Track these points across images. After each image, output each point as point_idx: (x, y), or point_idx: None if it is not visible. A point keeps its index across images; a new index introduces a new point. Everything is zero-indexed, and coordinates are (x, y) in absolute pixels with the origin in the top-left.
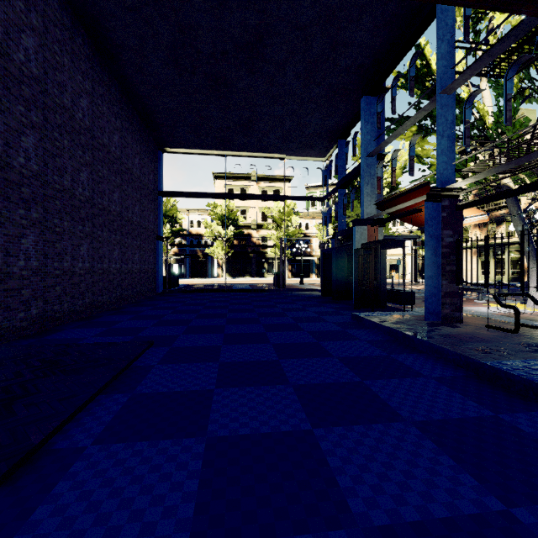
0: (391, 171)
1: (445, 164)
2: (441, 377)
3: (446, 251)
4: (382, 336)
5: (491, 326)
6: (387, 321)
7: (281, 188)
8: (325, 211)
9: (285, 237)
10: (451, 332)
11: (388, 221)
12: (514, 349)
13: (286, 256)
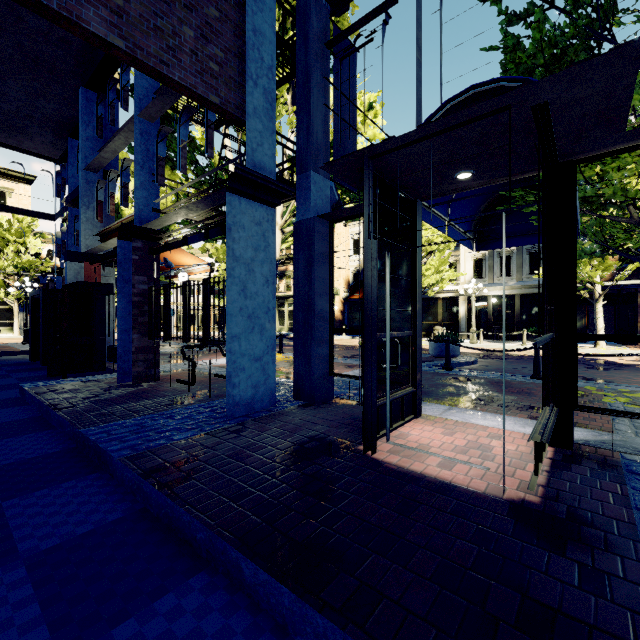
0: (108, 195)
1: (146, 200)
2: (14, 462)
3: (139, 300)
4: (26, 414)
5: (179, 381)
6: (58, 391)
7: (9, 190)
8: (59, 236)
9: (13, 269)
10: (123, 394)
11: (104, 259)
12: (159, 404)
13: (16, 300)
